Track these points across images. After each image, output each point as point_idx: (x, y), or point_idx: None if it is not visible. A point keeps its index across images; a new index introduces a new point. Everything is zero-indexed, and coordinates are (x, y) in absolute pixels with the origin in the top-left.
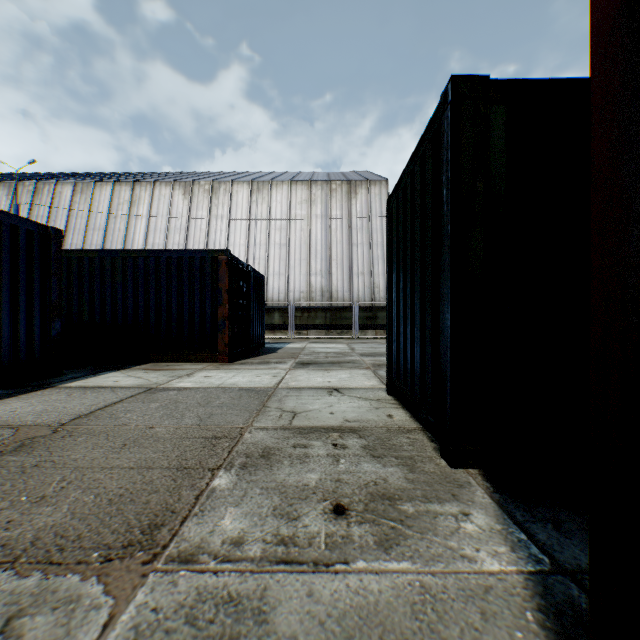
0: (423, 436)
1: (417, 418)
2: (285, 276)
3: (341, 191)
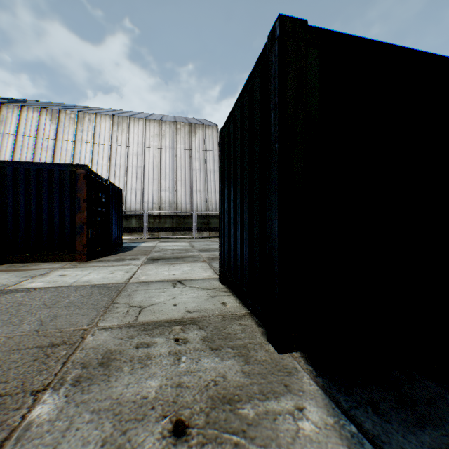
0: (252, 321)
1: (245, 304)
2: (141, 191)
3: (184, 130)
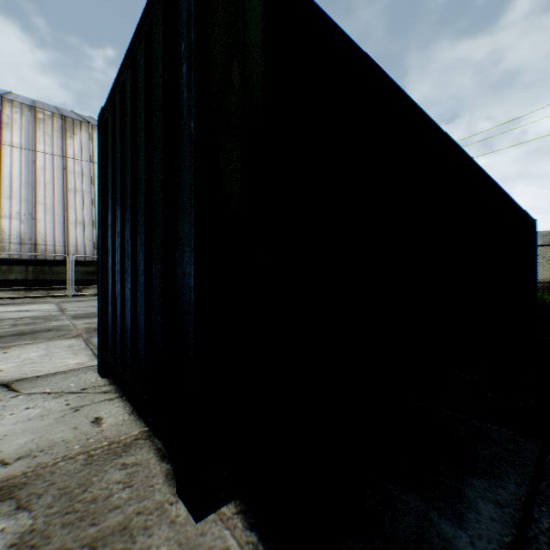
0: (149, 451)
1: (141, 412)
2: None
3: (53, 125)
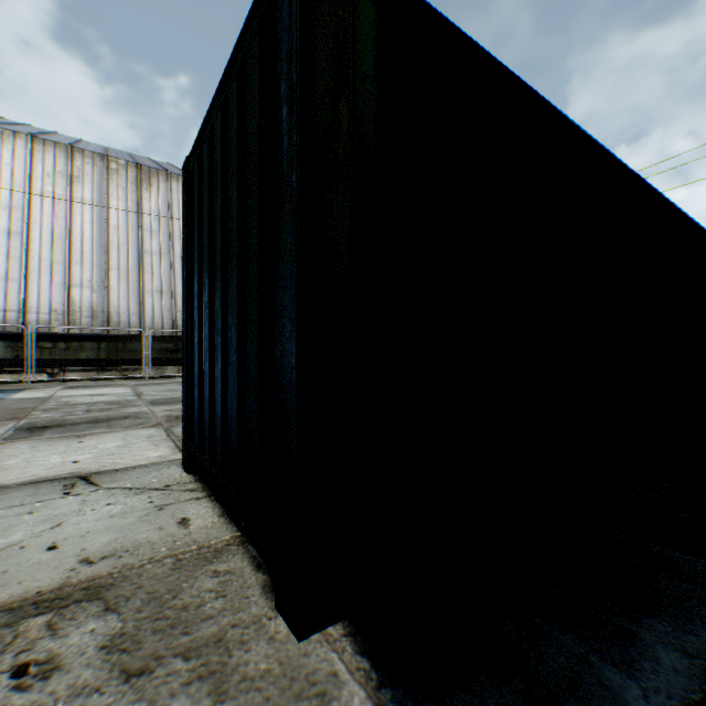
0: (243, 559)
1: (232, 515)
2: (21, 283)
3: (127, 175)
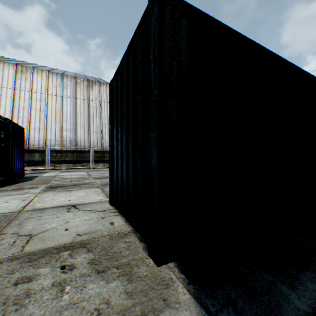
0: (135, 237)
1: (130, 222)
2: (44, 130)
3: (83, 84)
